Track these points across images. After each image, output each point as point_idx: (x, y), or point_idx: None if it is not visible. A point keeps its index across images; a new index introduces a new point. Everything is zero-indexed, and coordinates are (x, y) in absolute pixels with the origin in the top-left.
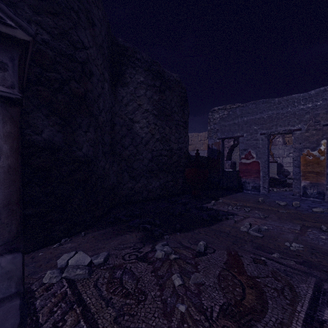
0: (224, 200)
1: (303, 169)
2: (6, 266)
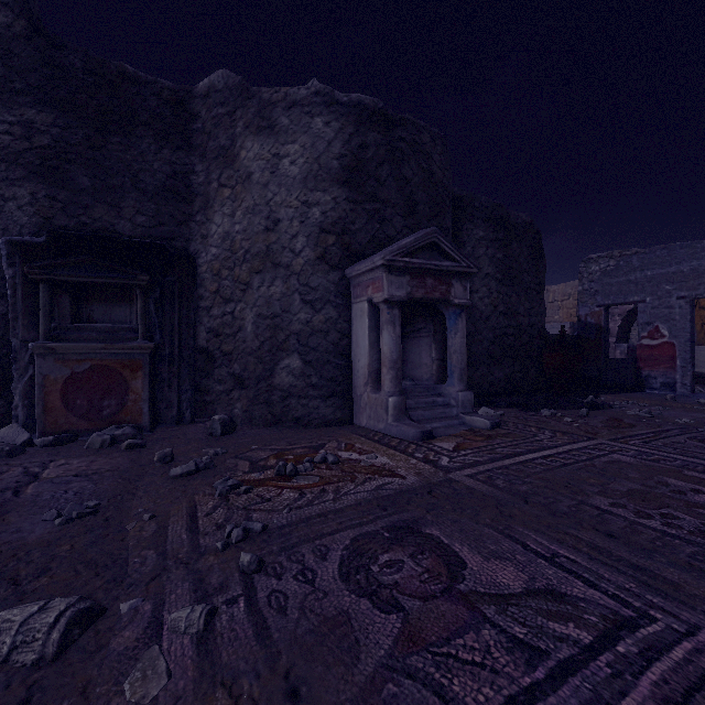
0: (608, 397)
1: None
2: (469, 397)
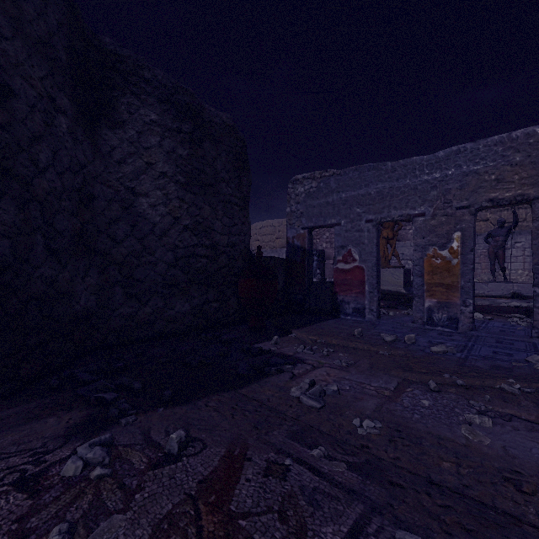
0: (298, 334)
1: (427, 280)
2: None
